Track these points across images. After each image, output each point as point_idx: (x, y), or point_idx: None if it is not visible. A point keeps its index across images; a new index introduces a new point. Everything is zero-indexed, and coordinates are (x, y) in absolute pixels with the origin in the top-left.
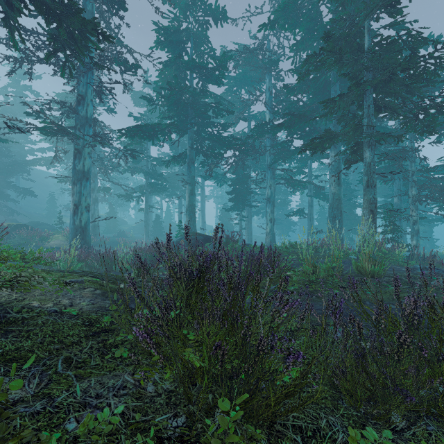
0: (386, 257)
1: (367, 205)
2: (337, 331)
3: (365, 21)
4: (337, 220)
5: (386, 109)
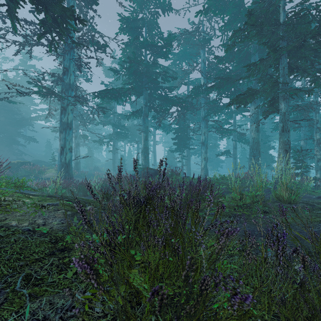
0: (297, 187)
1: (282, 146)
2: (281, 263)
3: (281, 1)
4: (260, 157)
5: (298, 69)
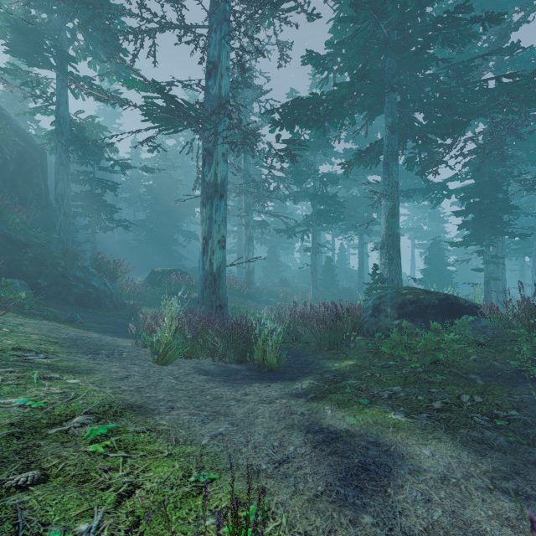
0: None
1: None
2: None
3: None
4: None
5: None
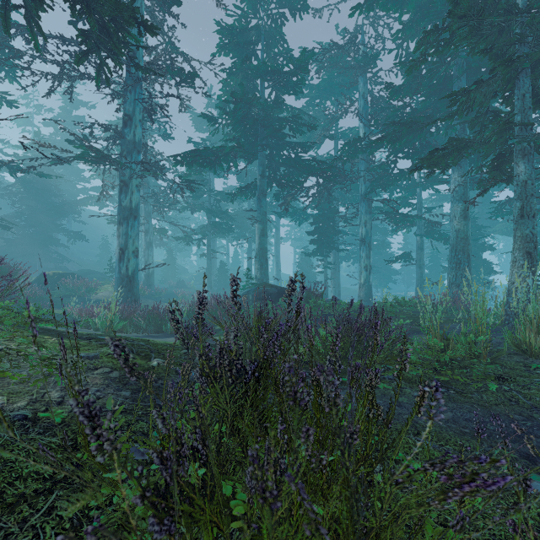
0: None
1: (521, 245)
2: None
3: None
4: (482, 268)
5: None
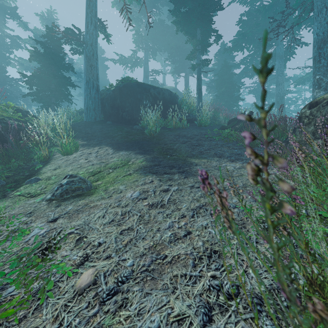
0: None
1: None
2: None
3: None
4: None
5: None
